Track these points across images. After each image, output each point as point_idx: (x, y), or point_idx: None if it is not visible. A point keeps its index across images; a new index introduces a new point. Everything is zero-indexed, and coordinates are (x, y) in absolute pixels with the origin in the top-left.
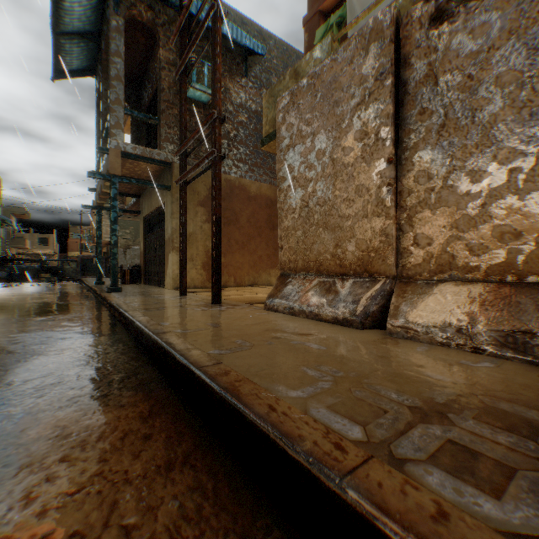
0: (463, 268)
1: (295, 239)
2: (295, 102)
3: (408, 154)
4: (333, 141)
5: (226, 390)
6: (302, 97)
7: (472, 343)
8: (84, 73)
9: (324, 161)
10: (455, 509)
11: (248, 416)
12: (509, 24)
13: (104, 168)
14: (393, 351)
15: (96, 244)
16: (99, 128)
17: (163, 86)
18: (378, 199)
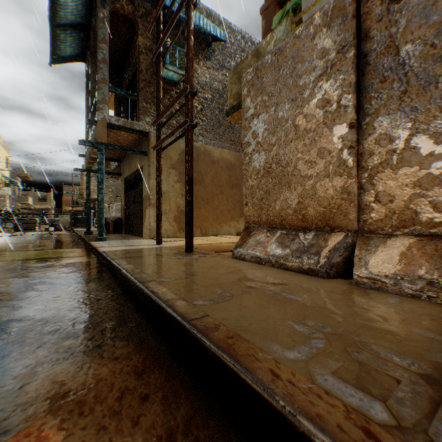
0: (427, 223)
1: (259, 196)
2: (259, 76)
3: (368, 119)
4: (296, 109)
5: (221, 349)
6: (266, 71)
7: None
8: (76, 59)
9: (287, 127)
10: None
11: (252, 384)
12: None
13: (92, 137)
14: (368, 303)
15: (85, 200)
16: (88, 104)
17: (142, 68)
18: (340, 160)
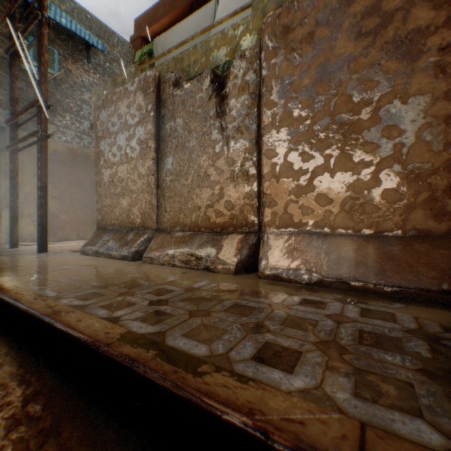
0: (182, 224)
1: (106, 204)
2: (105, 107)
3: (163, 158)
4: (126, 141)
5: None
6: (110, 105)
7: (173, 262)
8: None
9: (122, 153)
10: (63, 304)
11: (1, 297)
12: (199, 102)
13: None
14: (130, 269)
15: None
16: None
17: None
18: (148, 182)
